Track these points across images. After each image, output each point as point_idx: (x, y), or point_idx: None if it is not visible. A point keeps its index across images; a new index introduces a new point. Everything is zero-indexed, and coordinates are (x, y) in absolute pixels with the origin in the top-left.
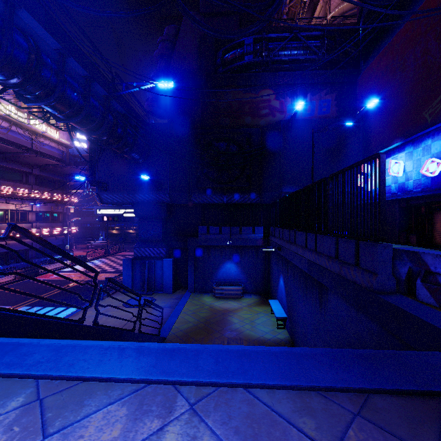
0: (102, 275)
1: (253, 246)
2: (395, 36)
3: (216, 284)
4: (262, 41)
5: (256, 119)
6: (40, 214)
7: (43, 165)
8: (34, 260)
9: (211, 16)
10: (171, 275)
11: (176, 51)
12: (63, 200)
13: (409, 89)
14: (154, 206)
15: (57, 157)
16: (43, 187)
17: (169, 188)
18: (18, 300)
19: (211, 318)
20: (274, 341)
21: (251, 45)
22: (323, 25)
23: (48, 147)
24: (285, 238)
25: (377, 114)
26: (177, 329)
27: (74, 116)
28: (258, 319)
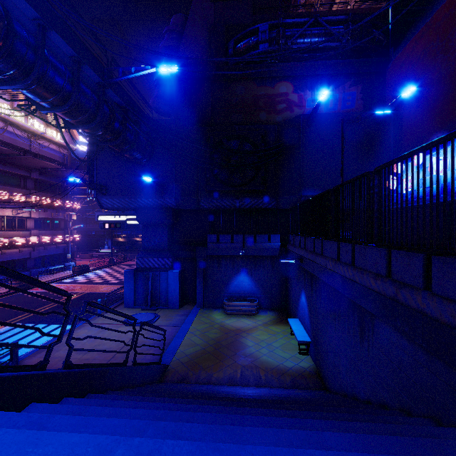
0: (104, 287)
1: (269, 256)
2: (435, 14)
3: (227, 299)
4: (279, 28)
5: (272, 115)
6: (40, 221)
7: (42, 168)
8: (33, 270)
9: (221, 2)
10: (177, 289)
11: (183, 42)
12: (64, 206)
13: (454, 74)
14: (158, 211)
15: (58, 160)
16: (43, 192)
17: (175, 191)
18: (8, 316)
19: (221, 340)
20: (296, 370)
21: (267, 32)
22: (346, 11)
23: (48, 149)
24: (308, 248)
25: (412, 106)
26: (182, 353)
27: (60, 104)
28: (275, 341)
